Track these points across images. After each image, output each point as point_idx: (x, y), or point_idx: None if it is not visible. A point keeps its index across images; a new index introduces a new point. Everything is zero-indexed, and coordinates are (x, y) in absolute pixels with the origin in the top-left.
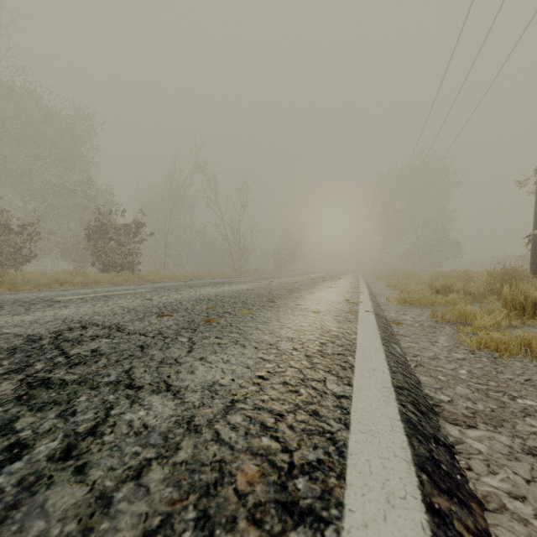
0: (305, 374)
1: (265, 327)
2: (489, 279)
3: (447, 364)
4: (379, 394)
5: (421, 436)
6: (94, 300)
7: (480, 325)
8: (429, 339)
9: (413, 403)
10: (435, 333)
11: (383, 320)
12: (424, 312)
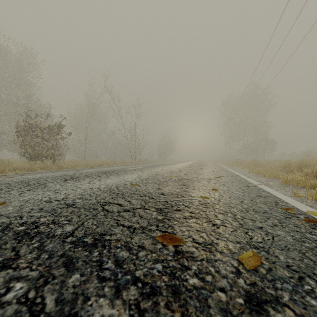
0: None
1: None
2: None
3: None
4: None
5: None
6: None
7: None
8: None
9: None
10: None
11: None
12: None
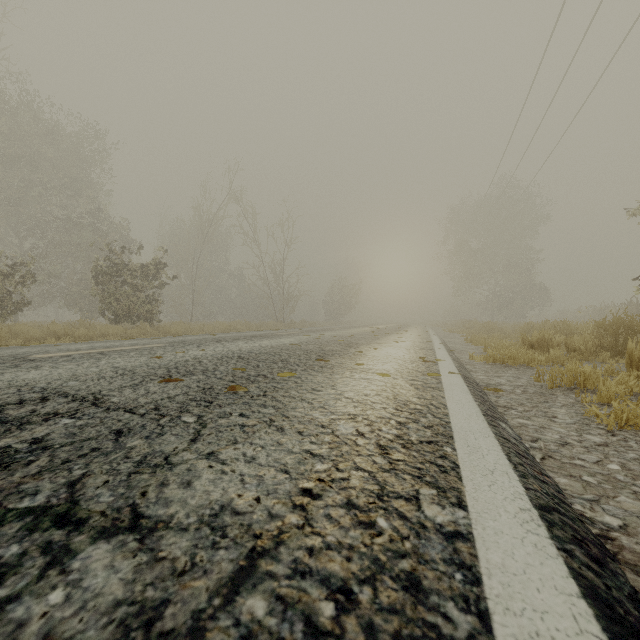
0: (383, 484)
1: (314, 397)
2: (596, 332)
3: (586, 454)
4: (519, 528)
5: (636, 639)
6: (82, 359)
7: (609, 393)
8: (543, 412)
9: (577, 541)
10: (547, 403)
11: (474, 384)
12: (521, 373)
